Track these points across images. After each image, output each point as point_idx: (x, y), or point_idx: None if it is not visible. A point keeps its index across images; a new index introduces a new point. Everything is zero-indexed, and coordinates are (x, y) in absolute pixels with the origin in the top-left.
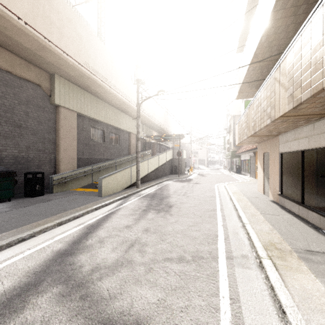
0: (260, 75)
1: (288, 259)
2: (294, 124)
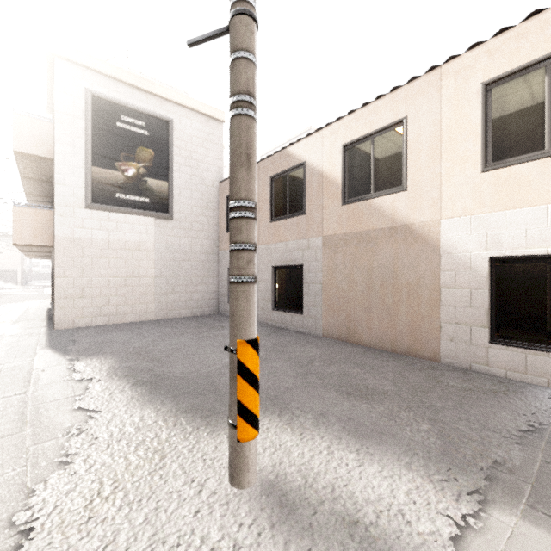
0: (43, 201)
1: (4, 323)
2: (42, 253)
